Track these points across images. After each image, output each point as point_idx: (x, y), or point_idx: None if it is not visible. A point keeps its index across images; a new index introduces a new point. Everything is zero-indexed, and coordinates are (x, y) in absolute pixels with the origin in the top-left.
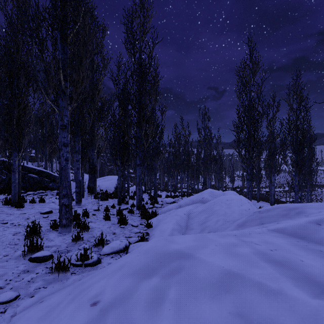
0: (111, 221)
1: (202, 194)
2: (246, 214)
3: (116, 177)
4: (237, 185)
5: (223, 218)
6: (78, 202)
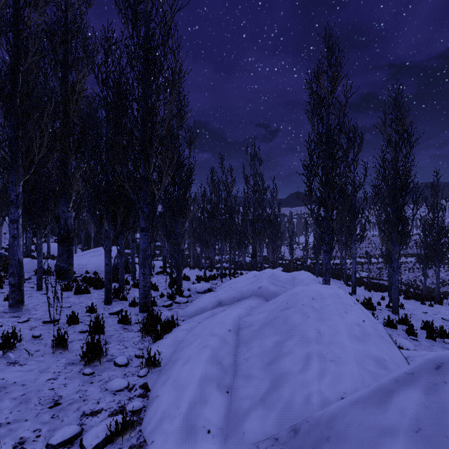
0: (69, 354)
1: (258, 280)
2: (408, 370)
3: (116, 250)
4: (296, 255)
5: (319, 352)
6: (15, 305)
